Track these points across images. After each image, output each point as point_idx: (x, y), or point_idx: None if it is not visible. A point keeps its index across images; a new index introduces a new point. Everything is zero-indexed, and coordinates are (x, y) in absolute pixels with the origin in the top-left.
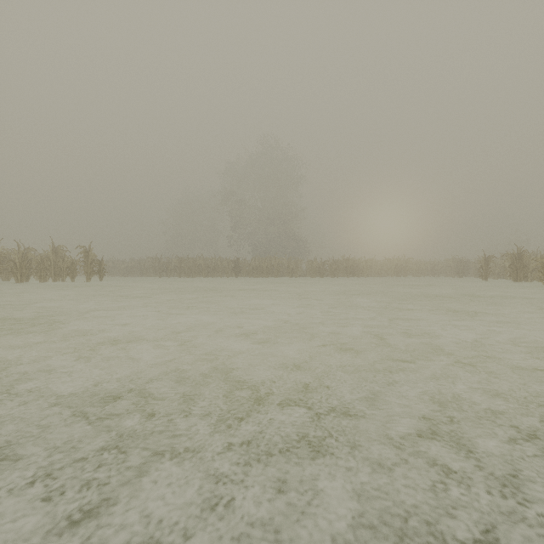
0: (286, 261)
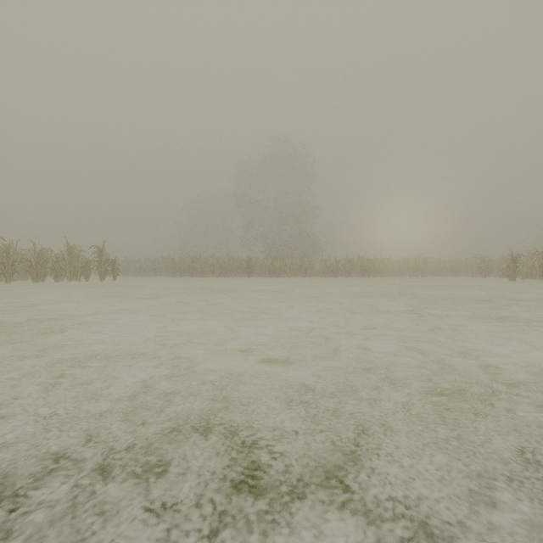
0: (299, 260)
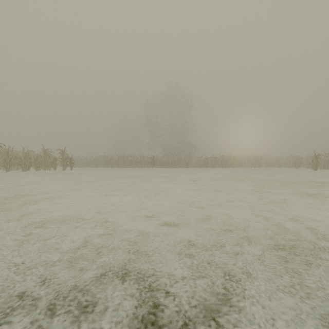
0: (183, 158)
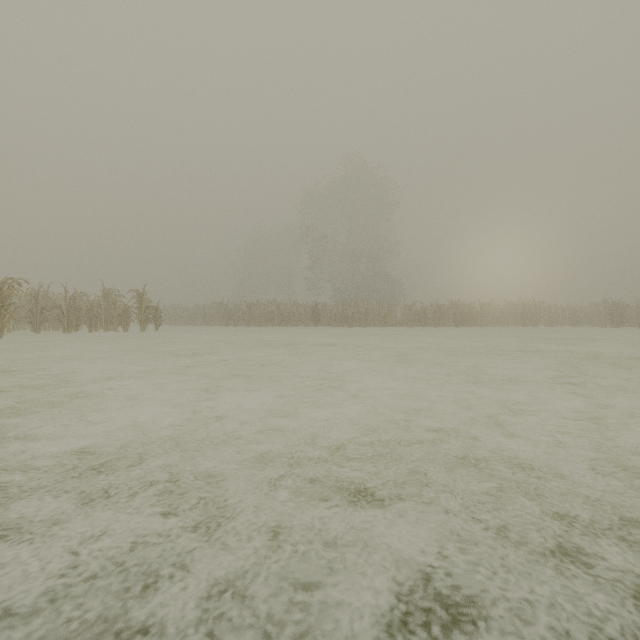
0: (376, 306)
